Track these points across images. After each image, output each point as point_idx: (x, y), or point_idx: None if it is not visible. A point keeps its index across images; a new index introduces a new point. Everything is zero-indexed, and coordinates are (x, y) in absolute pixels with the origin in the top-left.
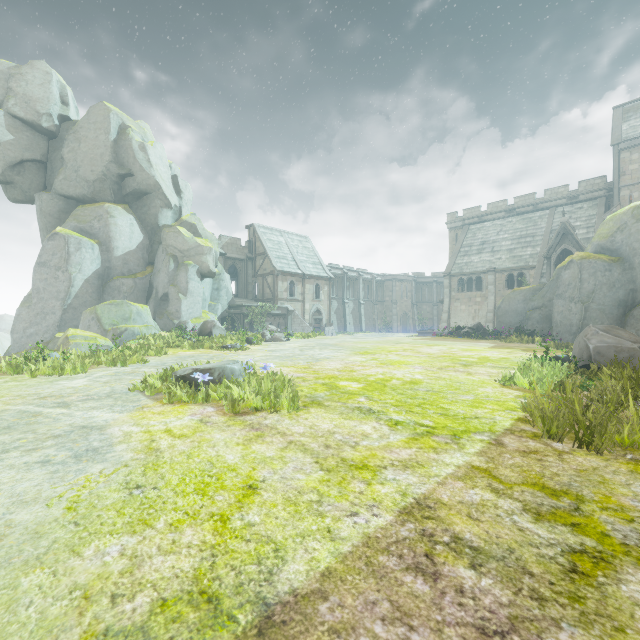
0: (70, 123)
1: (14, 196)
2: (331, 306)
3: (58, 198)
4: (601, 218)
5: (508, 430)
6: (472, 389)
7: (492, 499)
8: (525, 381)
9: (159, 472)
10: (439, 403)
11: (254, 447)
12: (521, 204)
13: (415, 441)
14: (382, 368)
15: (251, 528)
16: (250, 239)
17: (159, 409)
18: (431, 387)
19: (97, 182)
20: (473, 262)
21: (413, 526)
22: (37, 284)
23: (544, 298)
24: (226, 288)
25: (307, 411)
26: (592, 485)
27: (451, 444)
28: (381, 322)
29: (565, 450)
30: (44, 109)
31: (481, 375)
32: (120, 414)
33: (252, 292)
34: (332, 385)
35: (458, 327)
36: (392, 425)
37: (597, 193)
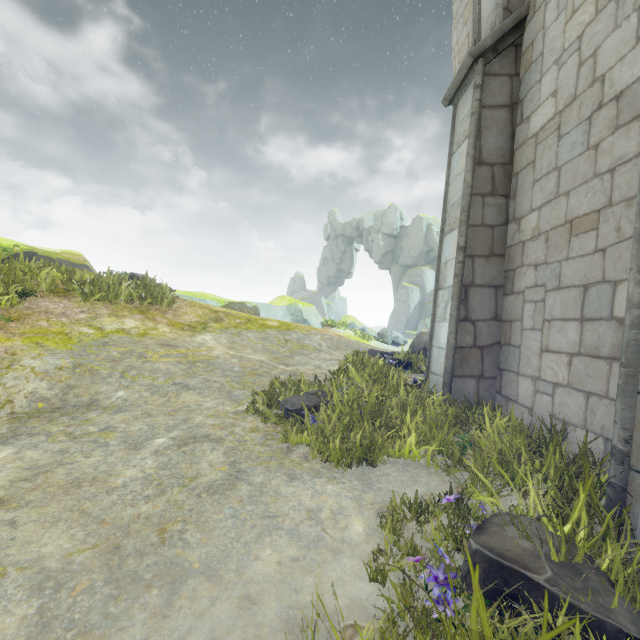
0: (404, 228)
1: (382, 268)
2: None
3: (400, 267)
4: None
5: None
6: None
7: None
8: None
9: None
10: None
11: None
12: None
13: None
14: None
15: None
16: None
17: None
18: None
19: (417, 257)
20: None
21: None
22: (396, 309)
23: None
24: None
25: None
26: None
27: None
28: None
29: None
30: (394, 227)
31: None
32: None
33: None
34: None
35: None
36: None
37: None
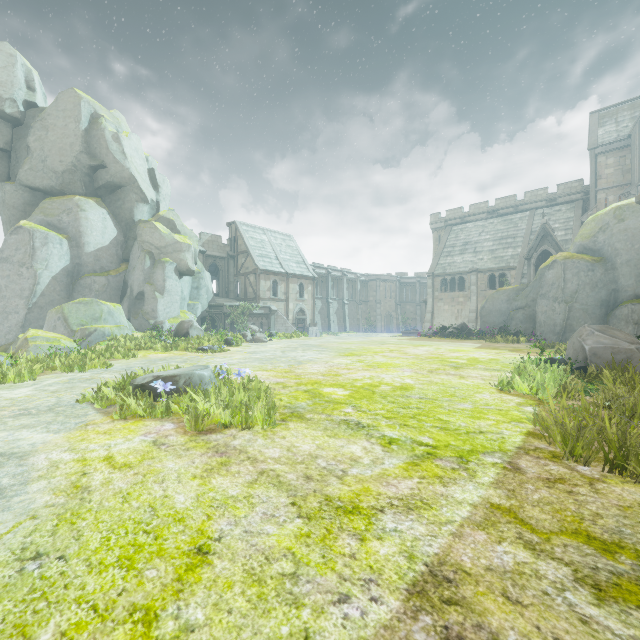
0: (37, 110)
1: None
2: (315, 306)
3: (23, 189)
4: (578, 220)
5: (521, 449)
6: (469, 395)
7: (529, 561)
8: (525, 386)
9: (76, 527)
10: (436, 413)
11: (214, 481)
12: (502, 206)
13: (415, 467)
14: (369, 371)
15: (188, 636)
16: (232, 237)
17: (106, 427)
18: (424, 393)
19: (66, 173)
20: (456, 262)
21: (430, 620)
22: None
23: (527, 298)
24: (206, 287)
25: (285, 427)
26: None
27: (459, 471)
28: (365, 322)
29: (595, 476)
30: (7, 94)
31: (474, 378)
32: (55, 435)
33: (234, 291)
34: (315, 392)
35: (443, 327)
36: (386, 444)
37: (574, 196)
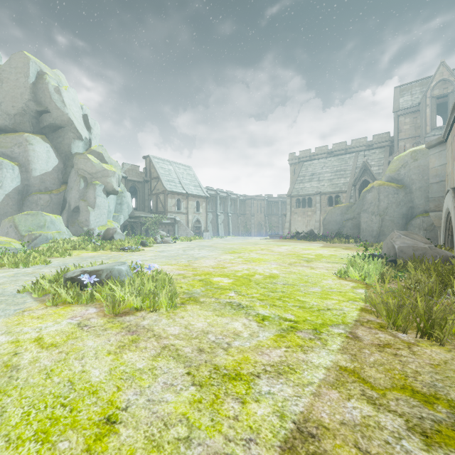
0: None
1: None
2: (208, 217)
3: None
4: (387, 160)
5: (357, 321)
6: (318, 281)
7: (372, 415)
8: (356, 274)
9: (1, 404)
10: (295, 296)
11: (125, 356)
12: (337, 149)
13: (282, 338)
14: (247, 265)
15: None
16: (147, 166)
17: (40, 312)
18: (286, 281)
19: (17, 116)
20: (306, 187)
21: None
22: None
23: (354, 212)
24: (127, 203)
25: (184, 308)
26: (454, 384)
27: (315, 340)
28: (243, 229)
29: (411, 341)
30: None
31: (321, 269)
32: None
33: (148, 206)
34: (207, 281)
35: (297, 232)
36: (260, 321)
37: (384, 143)
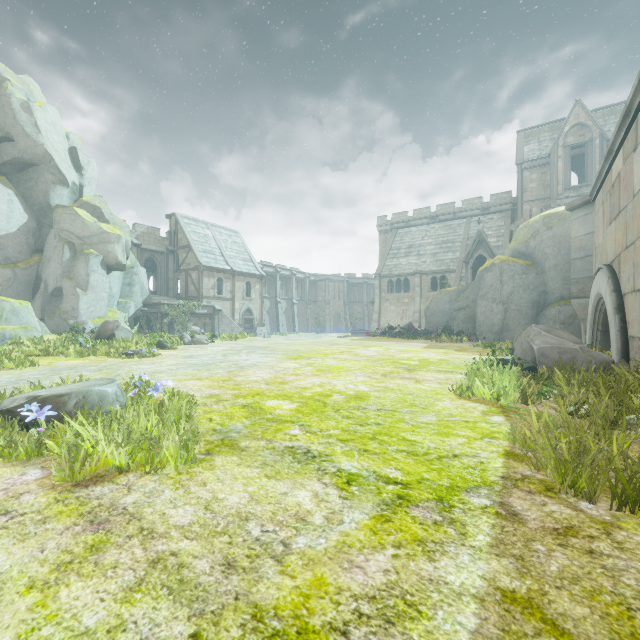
0: None
1: None
2: (263, 305)
3: None
4: (508, 229)
5: (507, 479)
6: (429, 404)
7: None
8: (486, 391)
9: None
10: (399, 431)
11: (64, 594)
12: (443, 212)
13: (386, 525)
14: (319, 377)
15: None
16: (171, 230)
17: None
18: (381, 403)
19: None
20: (401, 264)
21: None
22: None
23: (468, 299)
24: (141, 283)
25: (209, 464)
26: None
27: (444, 526)
28: (314, 322)
29: (606, 519)
30: None
31: (430, 382)
32: None
33: (174, 289)
34: (255, 407)
35: (390, 327)
36: (343, 485)
37: (505, 206)
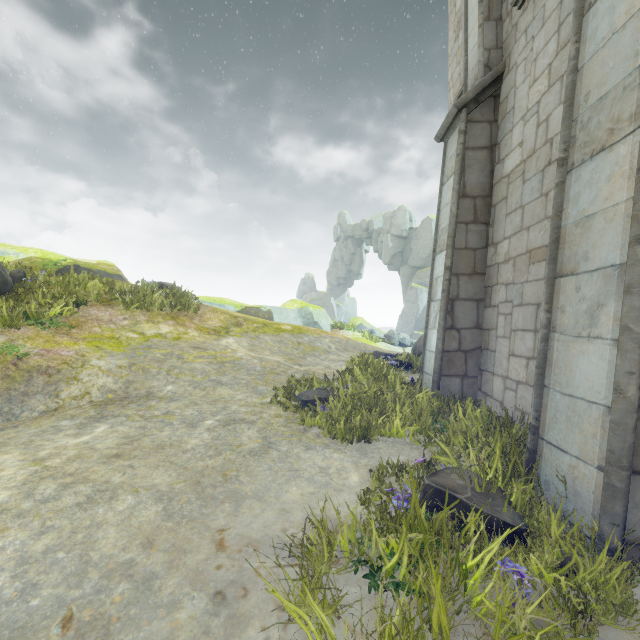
0: (413, 230)
1: (391, 269)
2: None
3: (409, 268)
4: None
5: None
6: None
7: None
8: None
9: None
10: None
11: None
12: None
13: None
14: None
15: None
16: None
17: None
18: None
19: (426, 258)
20: None
21: None
22: (405, 310)
23: None
24: None
25: None
26: None
27: None
28: None
29: None
30: (404, 228)
31: None
32: None
33: None
34: None
35: None
36: None
37: None
